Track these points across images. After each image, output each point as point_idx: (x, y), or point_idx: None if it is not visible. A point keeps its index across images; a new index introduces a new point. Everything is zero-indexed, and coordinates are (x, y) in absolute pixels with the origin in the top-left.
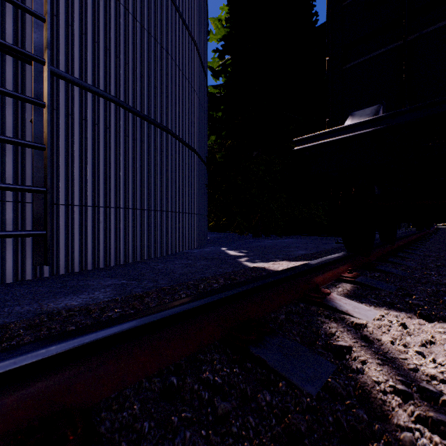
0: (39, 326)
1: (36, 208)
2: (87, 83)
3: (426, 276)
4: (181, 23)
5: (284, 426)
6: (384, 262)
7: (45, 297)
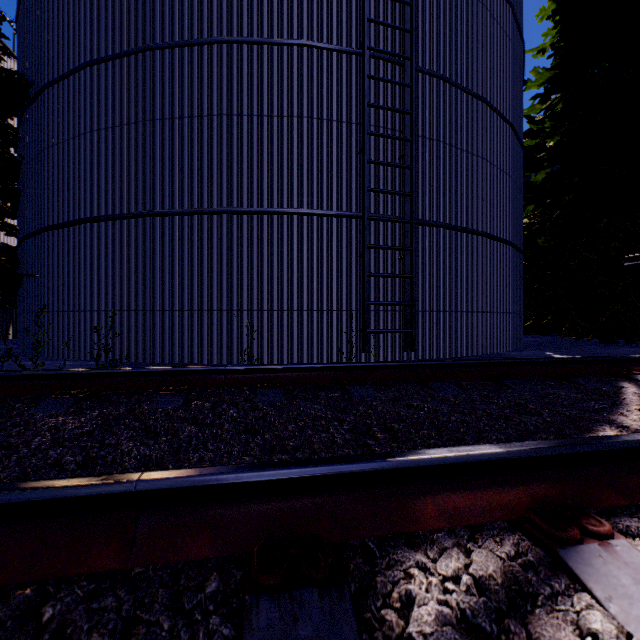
0: None
1: (406, 315)
2: (426, 220)
3: None
4: (495, 117)
5: (577, 388)
6: None
7: None
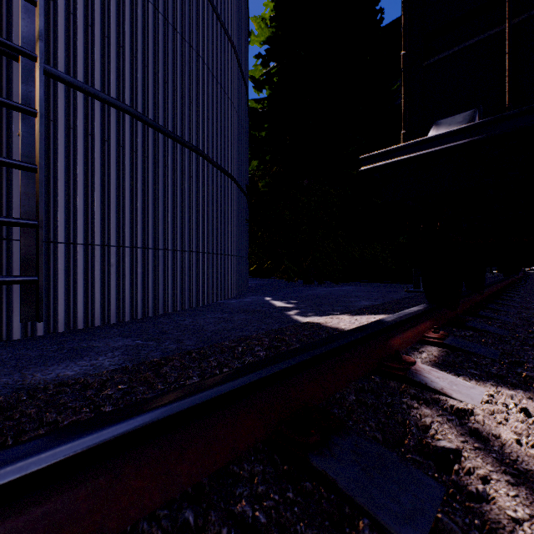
0: (8, 411)
1: (25, 246)
2: (94, 88)
3: (533, 335)
4: (215, 18)
5: None
6: (473, 316)
7: (32, 365)
